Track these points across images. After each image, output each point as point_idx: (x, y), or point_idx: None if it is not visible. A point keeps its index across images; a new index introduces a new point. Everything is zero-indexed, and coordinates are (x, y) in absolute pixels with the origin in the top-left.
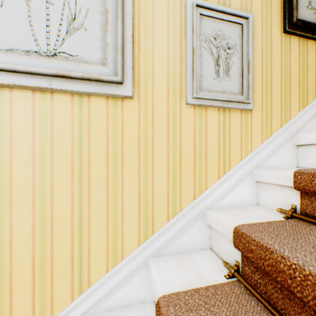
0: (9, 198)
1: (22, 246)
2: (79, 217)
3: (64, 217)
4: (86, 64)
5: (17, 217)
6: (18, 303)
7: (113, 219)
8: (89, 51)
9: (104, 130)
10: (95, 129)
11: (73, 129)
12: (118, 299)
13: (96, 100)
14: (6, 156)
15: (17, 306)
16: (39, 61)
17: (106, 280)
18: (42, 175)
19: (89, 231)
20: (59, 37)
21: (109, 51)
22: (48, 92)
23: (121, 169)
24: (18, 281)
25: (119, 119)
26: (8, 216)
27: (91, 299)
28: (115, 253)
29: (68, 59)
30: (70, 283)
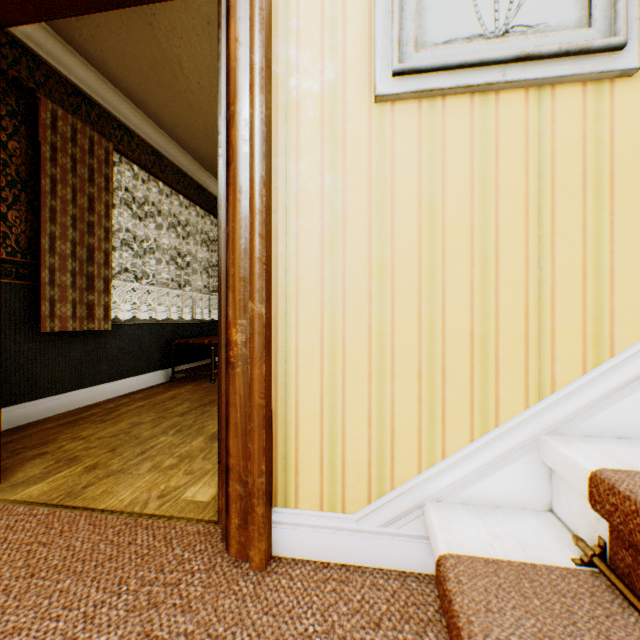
0: (440, 248)
1: (456, 314)
2: (536, 279)
3: (514, 277)
4: (556, 33)
5: (450, 275)
6: (451, 394)
7: (593, 287)
8: (557, 12)
9: (578, 138)
10: (561, 138)
11: (526, 142)
12: (604, 422)
13: (563, 92)
14: (436, 190)
15: (449, 397)
16: (487, 47)
17: (583, 386)
18: (482, 214)
19: (552, 304)
20: (510, 6)
21: (595, 2)
22: (490, 93)
23: (608, 202)
24: (450, 363)
25: (605, 117)
26: (439, 271)
27: (556, 412)
28: (596, 345)
29: (524, 34)
30: (522, 380)
